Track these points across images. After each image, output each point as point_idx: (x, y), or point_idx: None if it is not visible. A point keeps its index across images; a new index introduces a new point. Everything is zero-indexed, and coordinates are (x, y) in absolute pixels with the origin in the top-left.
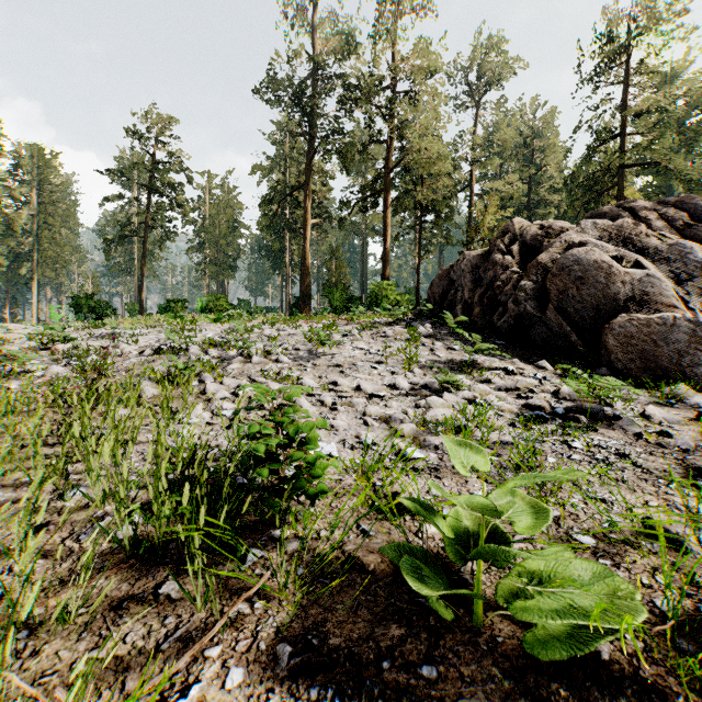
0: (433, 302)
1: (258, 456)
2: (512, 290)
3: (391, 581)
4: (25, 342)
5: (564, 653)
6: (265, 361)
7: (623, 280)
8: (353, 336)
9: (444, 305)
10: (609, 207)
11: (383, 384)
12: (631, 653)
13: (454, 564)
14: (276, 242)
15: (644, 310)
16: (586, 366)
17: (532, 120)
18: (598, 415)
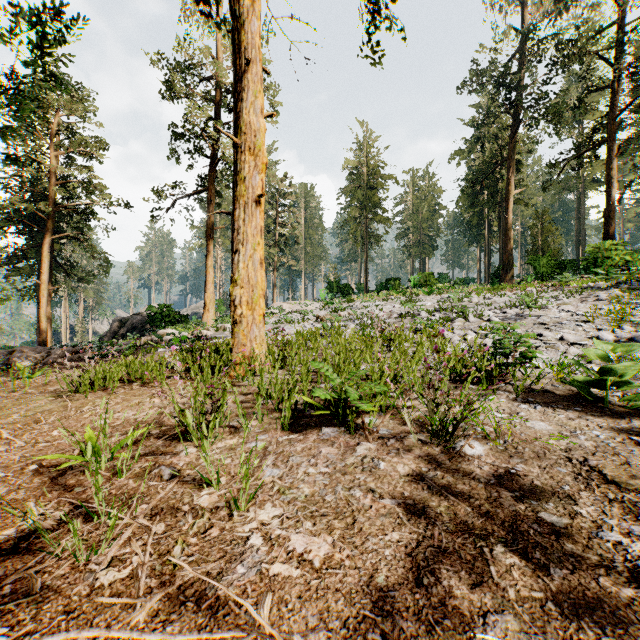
0: None
1: (502, 347)
2: None
3: (566, 396)
4: (319, 312)
5: (637, 406)
6: (480, 321)
7: None
8: (560, 300)
9: None
10: None
11: (586, 337)
12: None
13: (603, 397)
14: (475, 217)
15: None
16: None
17: None
18: None
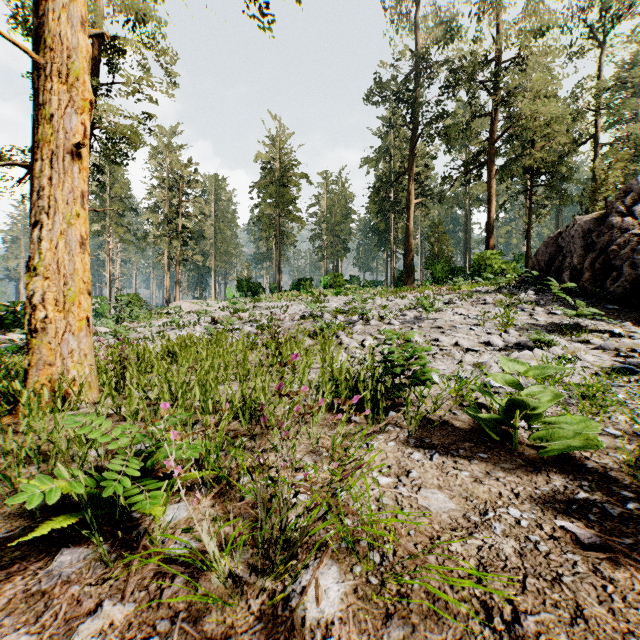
0: (538, 269)
1: (393, 364)
2: (628, 253)
3: (468, 431)
4: (220, 312)
5: (556, 453)
6: (380, 324)
7: None
8: (454, 303)
9: (550, 272)
10: None
11: (478, 342)
12: (607, 468)
13: (509, 430)
14: (382, 223)
15: None
16: None
17: None
18: None
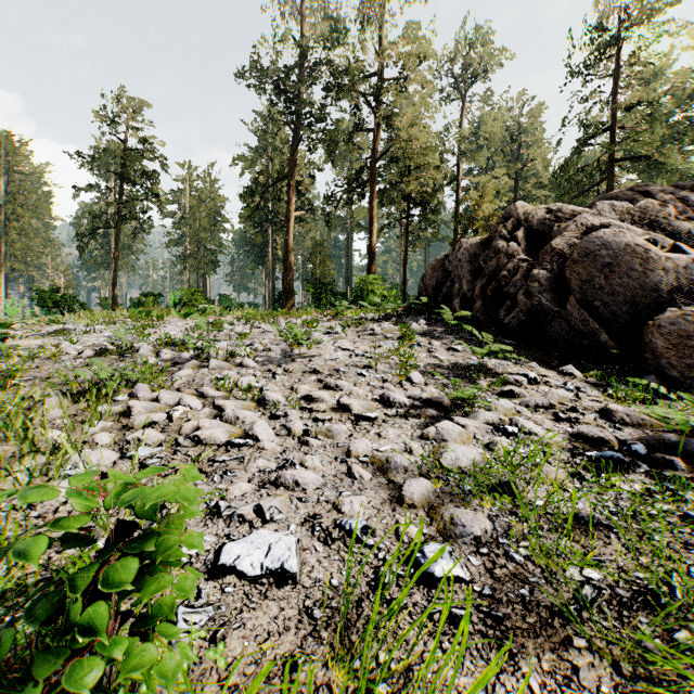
0: (426, 295)
1: None
2: (522, 280)
3: None
4: None
5: None
6: (226, 365)
7: (664, 267)
8: (336, 333)
9: (439, 299)
10: (621, 191)
11: (373, 399)
12: None
13: None
14: (259, 236)
15: (693, 304)
16: (621, 372)
17: (518, 114)
18: (693, 454)
